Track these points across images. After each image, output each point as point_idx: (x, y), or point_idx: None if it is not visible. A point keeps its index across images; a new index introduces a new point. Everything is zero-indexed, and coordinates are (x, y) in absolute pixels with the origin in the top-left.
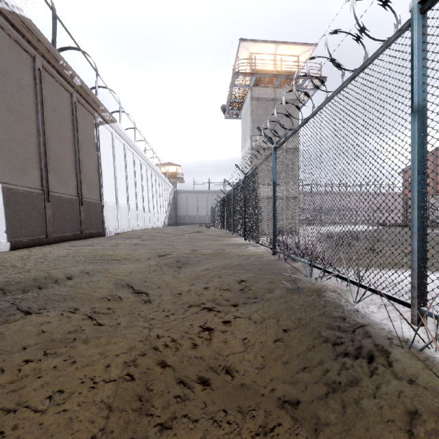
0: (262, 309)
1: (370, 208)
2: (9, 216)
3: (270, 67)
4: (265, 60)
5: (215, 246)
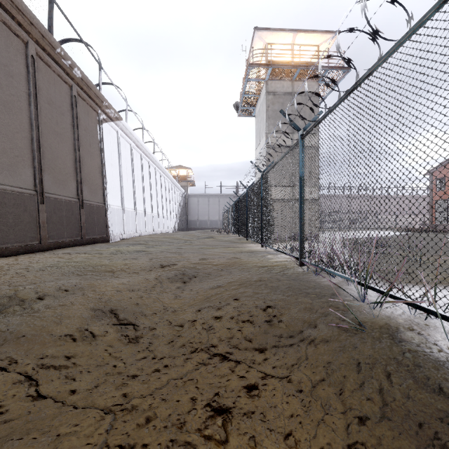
0: (305, 360)
1: (391, 212)
2: None
3: (287, 59)
4: (282, 49)
5: (228, 254)
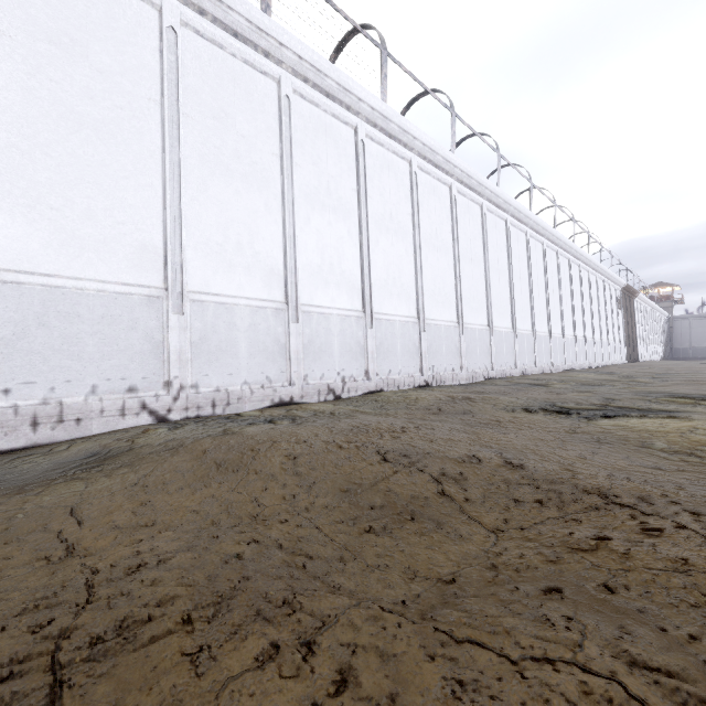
0: None
1: None
2: (626, 352)
3: None
4: None
5: None
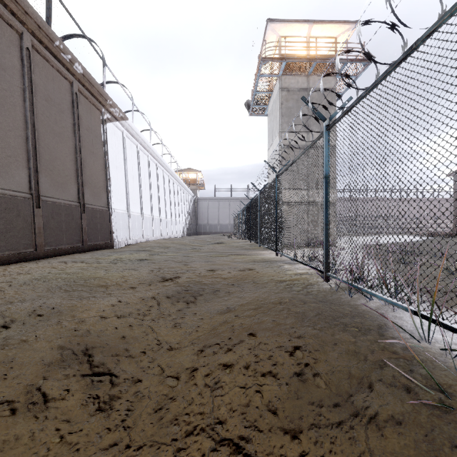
0: None
1: (411, 215)
2: None
3: (302, 53)
4: (297, 42)
5: (240, 264)
